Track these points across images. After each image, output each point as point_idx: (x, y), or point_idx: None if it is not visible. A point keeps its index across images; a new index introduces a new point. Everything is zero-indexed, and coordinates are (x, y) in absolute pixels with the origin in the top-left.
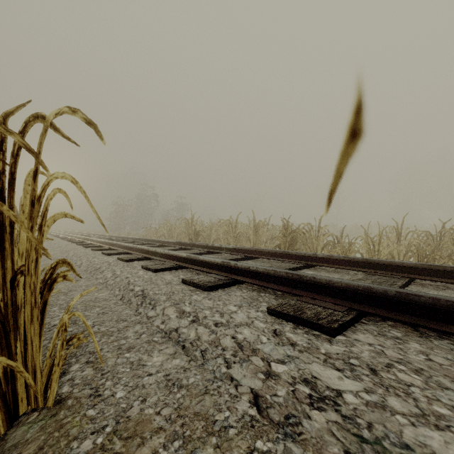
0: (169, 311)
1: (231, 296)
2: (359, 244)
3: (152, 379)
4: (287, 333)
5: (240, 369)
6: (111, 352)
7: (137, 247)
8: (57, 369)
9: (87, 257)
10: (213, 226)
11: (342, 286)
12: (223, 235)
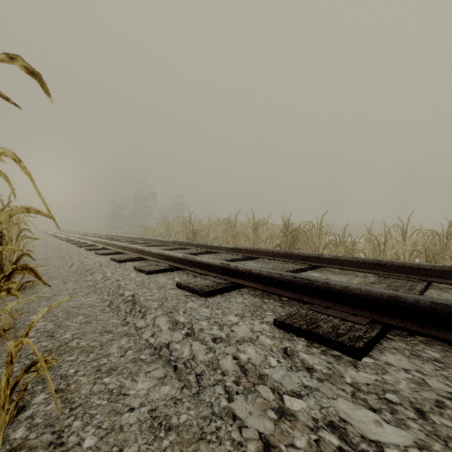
0: (160, 321)
1: (231, 303)
2: (362, 243)
3: (133, 416)
4: (301, 353)
5: (244, 404)
6: (88, 375)
7: (132, 246)
8: (1, 413)
9: (79, 257)
10: (211, 225)
11: (361, 294)
12: (222, 234)
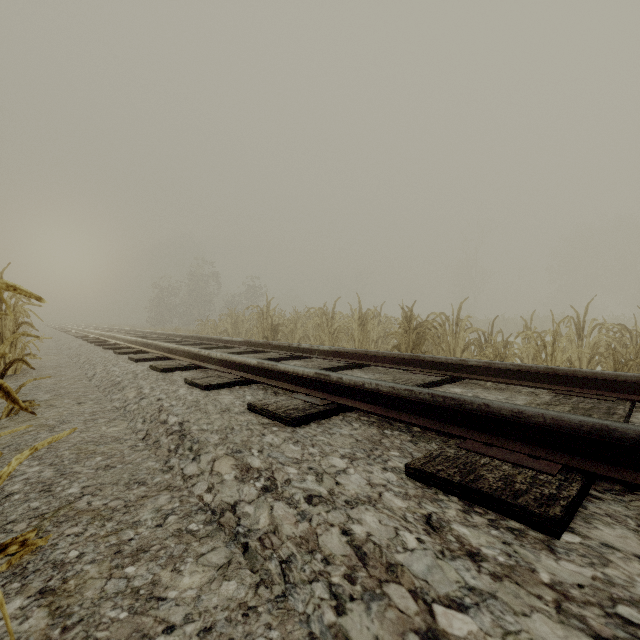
0: (222, 466)
1: (334, 437)
2: (517, 344)
3: None
4: (456, 525)
5: (366, 620)
6: (99, 562)
7: (182, 348)
8: None
9: (105, 364)
10: (298, 318)
11: (545, 424)
12: (314, 332)
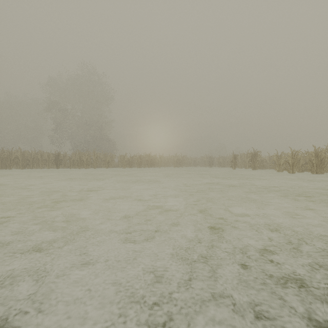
0: None
1: None
2: None
3: None
4: None
5: None
6: None
7: None
8: None
9: None
10: None
11: None
12: None
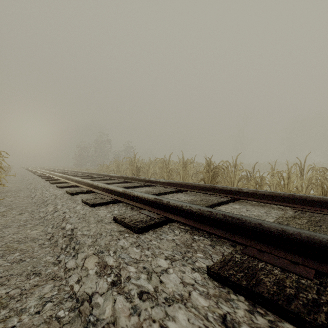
0: (89, 263)
1: (163, 242)
2: (267, 178)
3: None
4: (246, 327)
5: None
6: None
7: (84, 181)
8: None
9: (42, 189)
10: (151, 163)
11: (302, 240)
12: (159, 170)
